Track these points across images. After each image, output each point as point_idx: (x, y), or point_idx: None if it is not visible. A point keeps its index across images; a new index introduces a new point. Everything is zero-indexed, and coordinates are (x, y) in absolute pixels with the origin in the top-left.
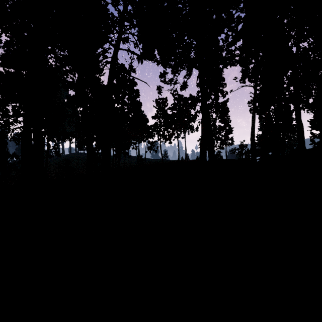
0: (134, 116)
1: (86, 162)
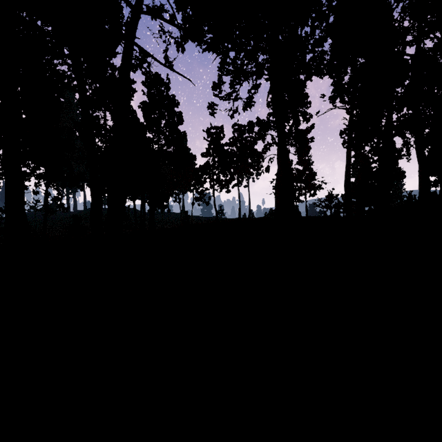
0: (175, 151)
1: (90, 212)
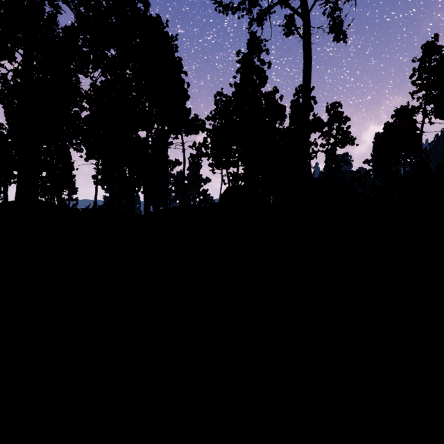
0: None
1: None
